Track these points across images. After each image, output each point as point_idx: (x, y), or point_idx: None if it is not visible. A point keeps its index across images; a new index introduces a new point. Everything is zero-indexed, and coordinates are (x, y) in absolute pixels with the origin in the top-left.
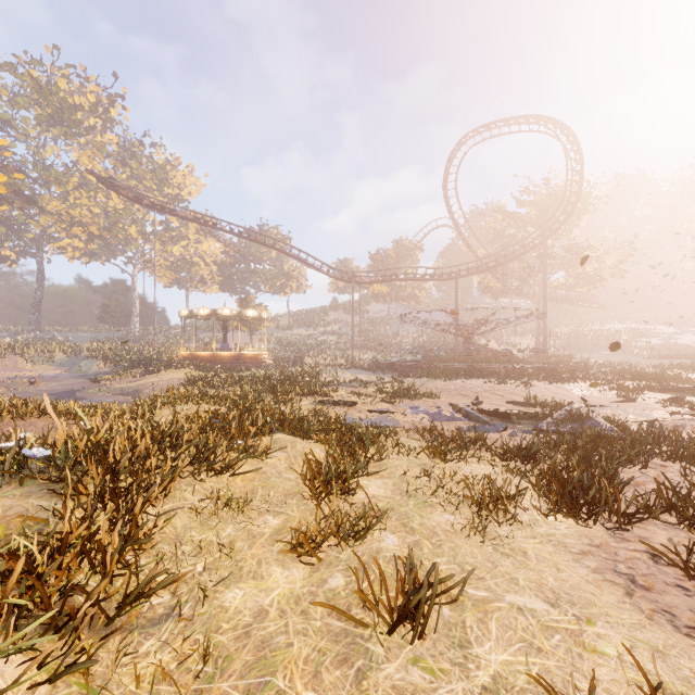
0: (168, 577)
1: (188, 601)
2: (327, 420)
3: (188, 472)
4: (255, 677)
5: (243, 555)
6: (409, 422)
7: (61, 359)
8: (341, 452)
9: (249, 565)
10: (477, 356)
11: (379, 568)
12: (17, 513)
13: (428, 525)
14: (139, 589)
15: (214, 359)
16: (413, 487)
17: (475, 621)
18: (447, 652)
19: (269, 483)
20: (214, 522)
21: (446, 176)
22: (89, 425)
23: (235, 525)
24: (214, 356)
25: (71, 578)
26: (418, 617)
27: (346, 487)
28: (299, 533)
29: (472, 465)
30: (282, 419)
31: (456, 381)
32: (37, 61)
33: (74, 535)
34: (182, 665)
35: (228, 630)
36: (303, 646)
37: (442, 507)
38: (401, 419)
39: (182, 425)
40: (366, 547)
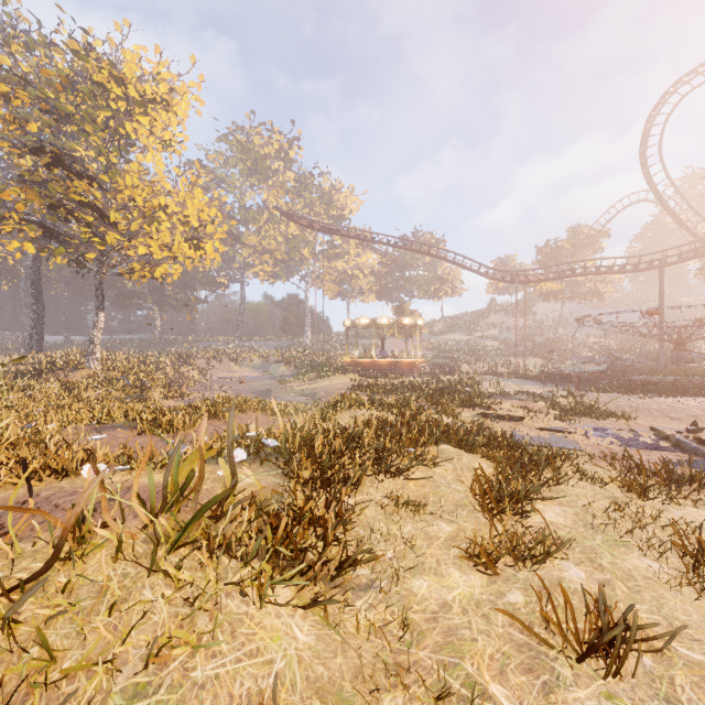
0: (366, 555)
1: (383, 578)
2: (492, 435)
3: (369, 471)
4: (446, 655)
5: (423, 552)
6: (593, 446)
7: (257, 364)
8: (511, 471)
9: (429, 562)
10: (694, 367)
11: (565, 594)
12: (274, 486)
13: (621, 566)
14: (352, 559)
15: (373, 366)
16: (600, 520)
17: (687, 682)
18: (649, 701)
19: (439, 492)
20: (396, 518)
21: (645, 140)
22: (295, 423)
23: (413, 524)
24: (373, 363)
25: (303, 539)
26: (612, 654)
27: (520, 508)
28: (474, 544)
29: (686, 508)
30: (445, 430)
31: (660, 399)
32: (241, 127)
33: (305, 509)
34: (386, 627)
35: (418, 611)
36: (487, 645)
37: (640, 550)
38: (581, 441)
39: (362, 429)
40: (545, 573)
